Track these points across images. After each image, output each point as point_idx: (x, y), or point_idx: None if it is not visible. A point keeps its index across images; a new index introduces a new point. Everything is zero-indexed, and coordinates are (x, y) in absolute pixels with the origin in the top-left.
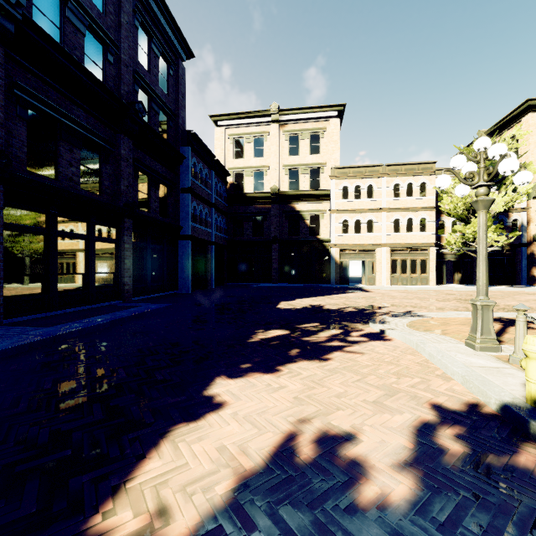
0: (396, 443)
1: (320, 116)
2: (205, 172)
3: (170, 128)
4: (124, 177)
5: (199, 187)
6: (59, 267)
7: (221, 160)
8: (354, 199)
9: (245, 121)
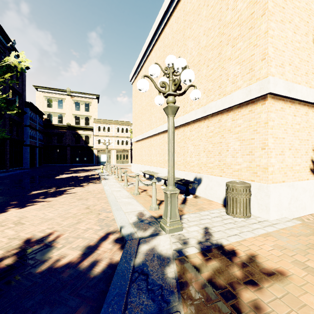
0: (84, 175)
1: (89, 97)
2: (34, 116)
3: (19, 100)
4: (7, 125)
5: (32, 123)
6: None
7: (40, 107)
8: (103, 131)
9: (53, 91)
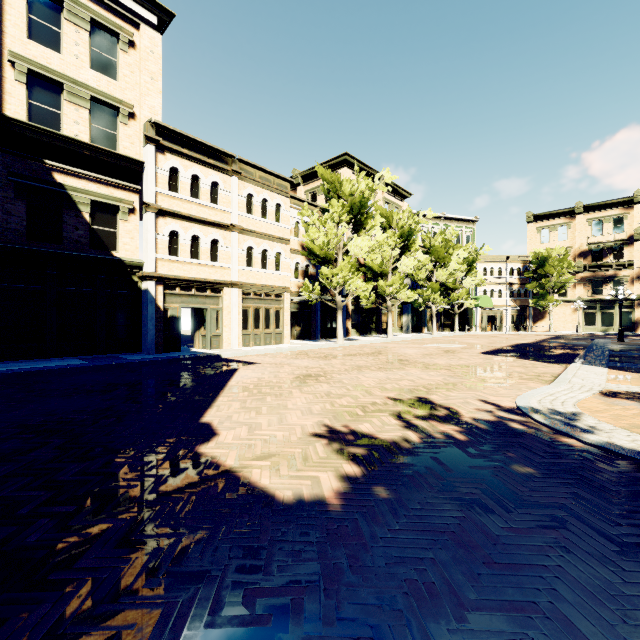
0: None
1: (120, 1)
2: None
3: None
4: None
5: None
6: None
7: None
8: (191, 197)
9: None
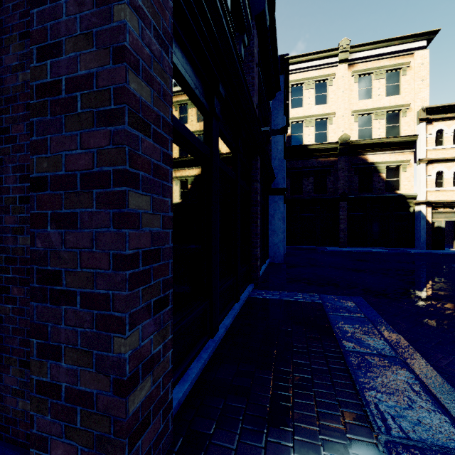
0: None
1: (402, 49)
2: None
3: None
4: (254, 89)
5: None
6: None
7: None
8: (453, 145)
9: (306, 64)
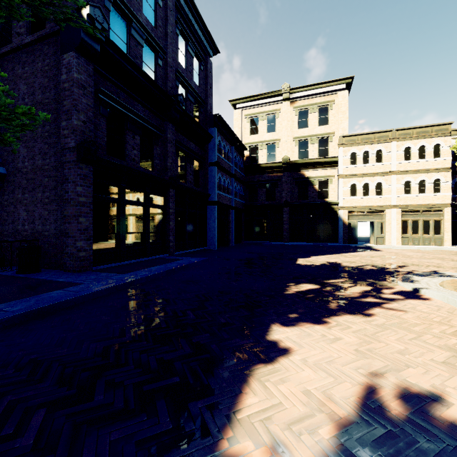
0: None
1: (328, 90)
2: (227, 148)
3: (201, 114)
4: (169, 155)
5: (223, 160)
6: (126, 228)
7: (239, 137)
8: (363, 164)
9: (259, 101)
